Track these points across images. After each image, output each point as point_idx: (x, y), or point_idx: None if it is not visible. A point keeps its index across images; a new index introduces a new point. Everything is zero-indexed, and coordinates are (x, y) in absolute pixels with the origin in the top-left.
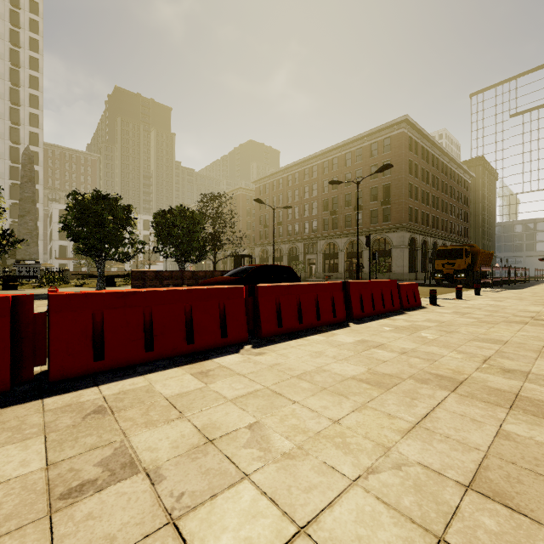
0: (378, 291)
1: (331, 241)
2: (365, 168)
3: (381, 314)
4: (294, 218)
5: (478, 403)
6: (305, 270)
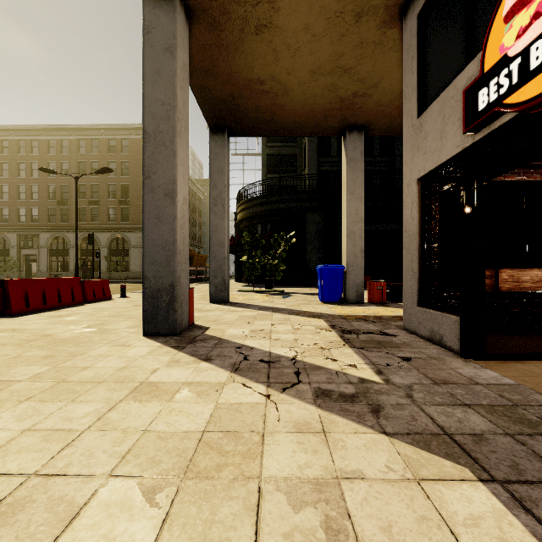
0: (54, 288)
1: (59, 235)
2: (102, 162)
3: (54, 308)
4: (1, 199)
5: (28, 347)
6: (20, 269)
